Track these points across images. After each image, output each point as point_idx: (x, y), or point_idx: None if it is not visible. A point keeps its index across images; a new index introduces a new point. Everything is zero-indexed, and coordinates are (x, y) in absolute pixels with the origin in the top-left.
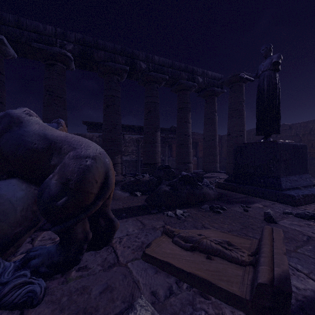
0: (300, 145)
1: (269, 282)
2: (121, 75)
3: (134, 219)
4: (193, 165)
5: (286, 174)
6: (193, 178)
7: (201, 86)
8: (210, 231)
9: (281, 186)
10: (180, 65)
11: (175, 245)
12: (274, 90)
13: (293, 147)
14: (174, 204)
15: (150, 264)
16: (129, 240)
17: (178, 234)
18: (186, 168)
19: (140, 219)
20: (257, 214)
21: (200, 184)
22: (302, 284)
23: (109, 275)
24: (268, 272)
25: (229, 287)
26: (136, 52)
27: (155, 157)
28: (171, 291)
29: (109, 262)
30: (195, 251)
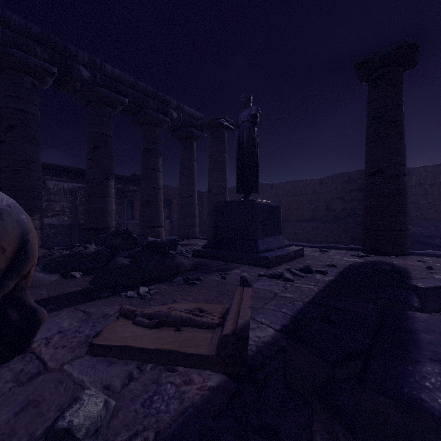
0: (275, 206)
1: (232, 332)
2: (42, 78)
3: (72, 309)
4: (165, 231)
5: (263, 236)
6: (163, 245)
7: (175, 124)
8: (182, 304)
9: (258, 248)
10: (146, 87)
11: (137, 326)
12: (253, 145)
13: (269, 208)
14: (137, 281)
15: (101, 356)
16: (64, 338)
17: (142, 312)
18: (155, 234)
19: (82, 308)
20: (234, 280)
21: (172, 253)
22: (263, 333)
23: (30, 389)
24: (233, 325)
25: (197, 350)
26: (72, 48)
27: (107, 219)
28: (131, 377)
29: (28, 373)
30: (163, 327)
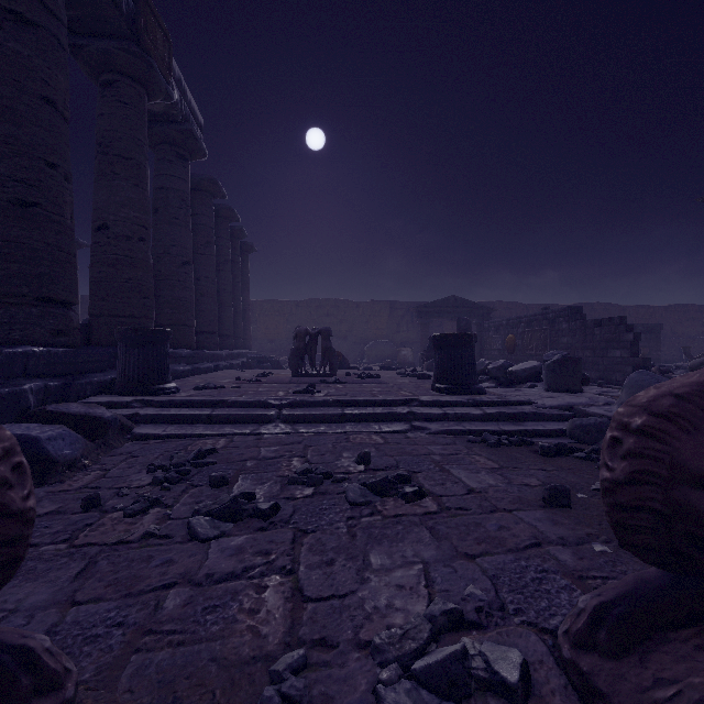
0: None
1: None
2: None
3: None
4: None
5: None
6: None
7: None
8: None
9: None
10: None
11: None
12: None
13: None
14: None
15: None
16: None
17: None
18: None
19: None
20: None
21: None
22: None
23: None
24: None
25: None
26: None
27: None
28: None
29: None
30: None
